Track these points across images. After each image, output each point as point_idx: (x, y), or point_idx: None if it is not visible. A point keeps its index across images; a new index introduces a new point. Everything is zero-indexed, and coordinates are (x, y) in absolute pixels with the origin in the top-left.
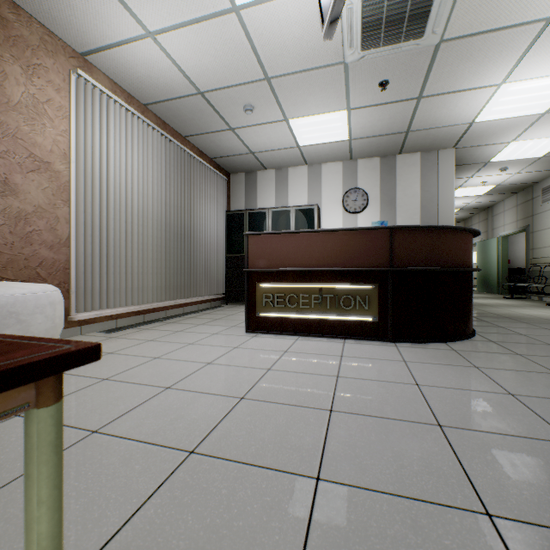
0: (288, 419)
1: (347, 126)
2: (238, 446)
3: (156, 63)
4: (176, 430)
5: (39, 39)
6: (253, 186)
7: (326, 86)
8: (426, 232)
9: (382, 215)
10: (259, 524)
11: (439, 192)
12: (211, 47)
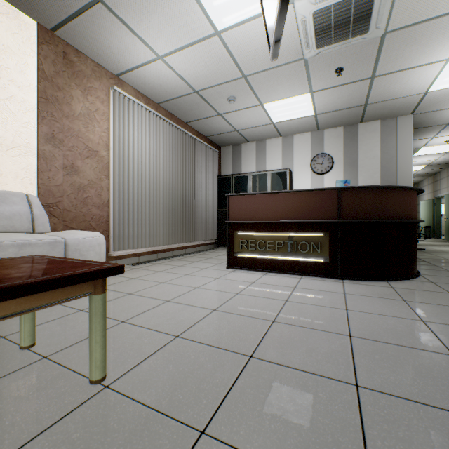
0: (242, 324)
1: (312, 105)
2: (206, 336)
3: (165, 75)
4: (170, 325)
5: (91, 70)
6: (238, 155)
7: (291, 77)
8: (370, 191)
9: (345, 175)
10: (209, 373)
11: (398, 154)
12: (202, 60)
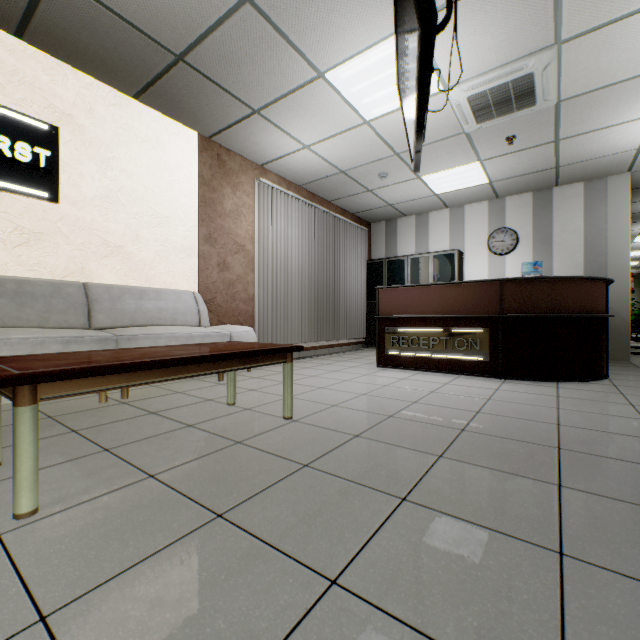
0: (386, 402)
1: (483, 173)
2: (356, 406)
3: (310, 160)
4: (327, 400)
5: (239, 165)
6: (392, 233)
7: (452, 149)
8: (536, 282)
9: (535, 255)
10: (359, 420)
11: (609, 225)
12: (350, 145)
